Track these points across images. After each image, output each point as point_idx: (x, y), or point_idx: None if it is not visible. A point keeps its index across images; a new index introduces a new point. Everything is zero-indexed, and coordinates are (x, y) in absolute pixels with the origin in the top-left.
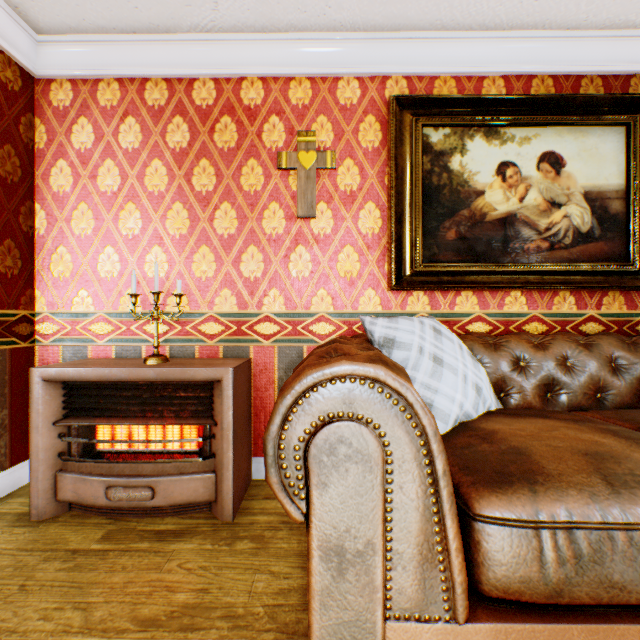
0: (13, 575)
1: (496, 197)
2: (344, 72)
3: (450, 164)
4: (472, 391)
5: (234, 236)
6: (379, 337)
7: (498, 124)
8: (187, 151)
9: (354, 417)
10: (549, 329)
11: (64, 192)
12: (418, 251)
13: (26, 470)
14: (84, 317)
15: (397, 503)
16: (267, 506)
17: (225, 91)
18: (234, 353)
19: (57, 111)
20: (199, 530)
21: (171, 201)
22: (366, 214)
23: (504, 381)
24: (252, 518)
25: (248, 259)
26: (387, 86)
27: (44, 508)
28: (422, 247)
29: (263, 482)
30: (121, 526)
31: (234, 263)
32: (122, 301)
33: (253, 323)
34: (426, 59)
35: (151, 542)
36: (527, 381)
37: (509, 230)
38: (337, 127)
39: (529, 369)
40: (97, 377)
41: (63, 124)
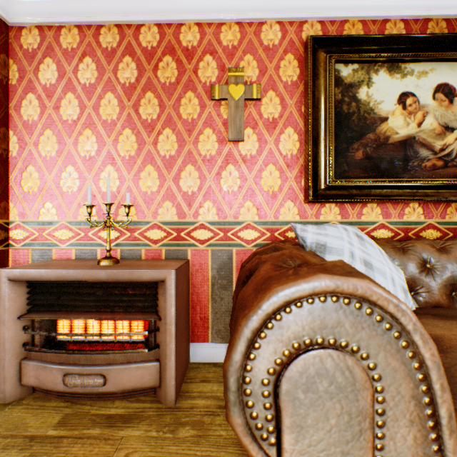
0: None
1: (397, 122)
2: (267, 17)
3: (358, 95)
4: (401, 294)
5: (174, 157)
6: (311, 243)
7: (400, 60)
8: (135, 85)
9: (336, 344)
10: (443, 235)
11: (32, 120)
12: (331, 169)
13: None
14: (49, 225)
15: (389, 450)
16: (204, 389)
17: (167, 35)
18: (174, 255)
19: (27, 53)
20: (145, 415)
21: (121, 127)
22: (286, 138)
23: (414, 281)
24: (192, 402)
25: (186, 176)
26: (304, 29)
27: (10, 392)
28: (334, 165)
29: (199, 365)
30: (76, 410)
31: (174, 179)
32: (81, 212)
33: (190, 230)
34: (338, 5)
35: (102, 428)
36: (435, 281)
37: (409, 151)
38: (261, 64)
39: (435, 270)
40: (56, 277)
41: (32, 64)
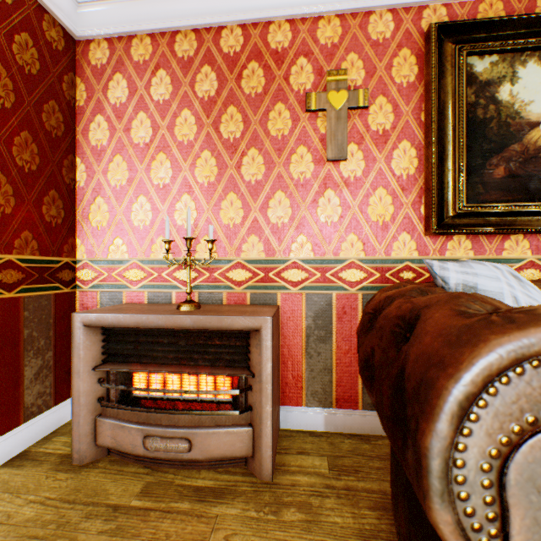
0: (55, 535)
1: None
2: (377, 4)
3: (498, 94)
4: None
5: (261, 182)
6: (456, 284)
7: None
8: (215, 99)
9: None
10: None
11: (101, 146)
12: (461, 191)
13: (68, 408)
14: (119, 264)
15: None
16: (304, 463)
17: (252, 37)
18: (261, 300)
19: (95, 69)
20: (238, 490)
21: (199, 150)
22: (400, 154)
23: None
24: (291, 478)
25: (275, 205)
26: (423, 16)
27: (84, 452)
28: (466, 186)
29: (291, 432)
30: (158, 478)
31: (261, 209)
32: (153, 248)
33: (280, 270)
34: None
35: (191, 502)
36: None
37: None
38: (368, 64)
39: None
40: (134, 323)
41: (100, 81)
